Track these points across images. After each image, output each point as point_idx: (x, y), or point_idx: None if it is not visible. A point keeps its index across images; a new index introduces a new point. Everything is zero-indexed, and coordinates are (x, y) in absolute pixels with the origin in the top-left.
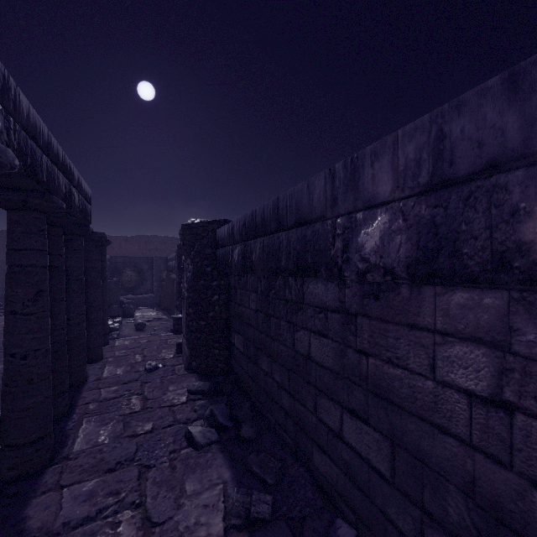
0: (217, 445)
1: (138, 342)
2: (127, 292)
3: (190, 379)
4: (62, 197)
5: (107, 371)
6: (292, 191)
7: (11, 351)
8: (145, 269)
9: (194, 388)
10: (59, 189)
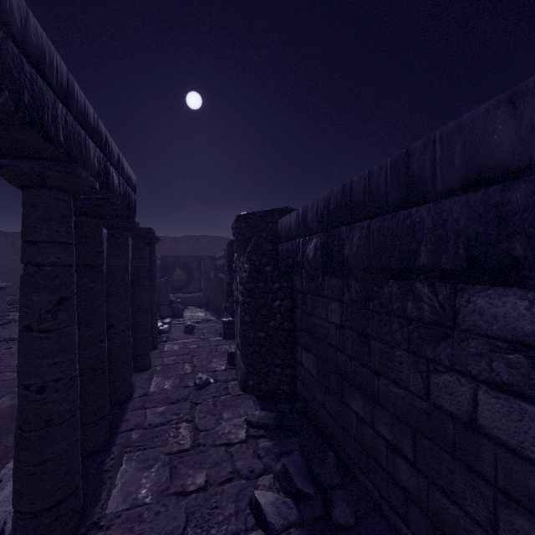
0: (299, 531)
1: (187, 348)
2: (177, 291)
3: (246, 403)
4: (93, 173)
5: (155, 383)
6: (451, 128)
7: (24, 381)
8: (193, 268)
9: (254, 418)
10: (89, 161)
